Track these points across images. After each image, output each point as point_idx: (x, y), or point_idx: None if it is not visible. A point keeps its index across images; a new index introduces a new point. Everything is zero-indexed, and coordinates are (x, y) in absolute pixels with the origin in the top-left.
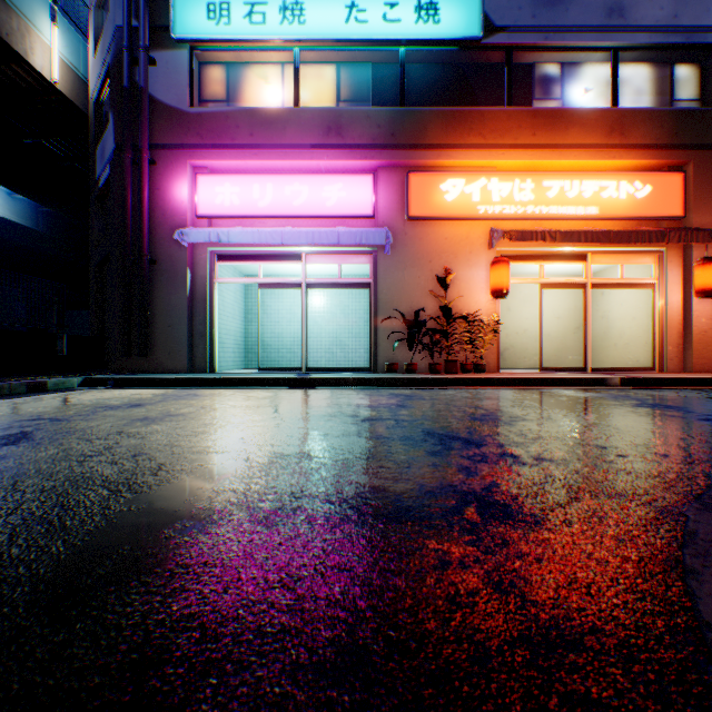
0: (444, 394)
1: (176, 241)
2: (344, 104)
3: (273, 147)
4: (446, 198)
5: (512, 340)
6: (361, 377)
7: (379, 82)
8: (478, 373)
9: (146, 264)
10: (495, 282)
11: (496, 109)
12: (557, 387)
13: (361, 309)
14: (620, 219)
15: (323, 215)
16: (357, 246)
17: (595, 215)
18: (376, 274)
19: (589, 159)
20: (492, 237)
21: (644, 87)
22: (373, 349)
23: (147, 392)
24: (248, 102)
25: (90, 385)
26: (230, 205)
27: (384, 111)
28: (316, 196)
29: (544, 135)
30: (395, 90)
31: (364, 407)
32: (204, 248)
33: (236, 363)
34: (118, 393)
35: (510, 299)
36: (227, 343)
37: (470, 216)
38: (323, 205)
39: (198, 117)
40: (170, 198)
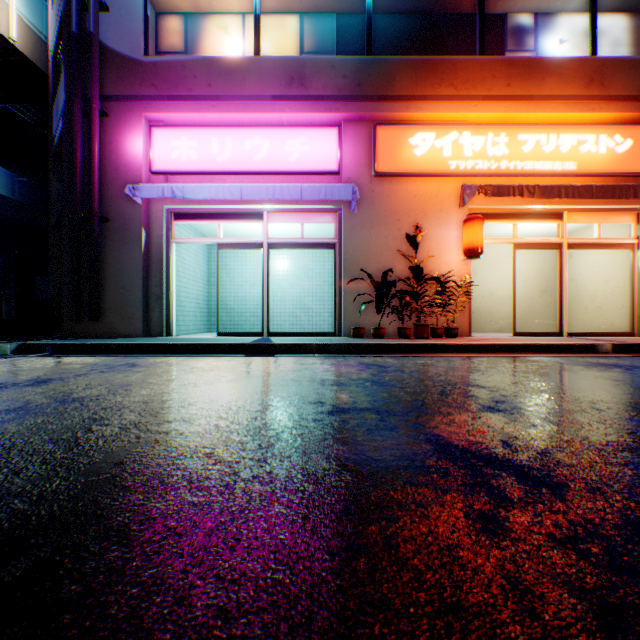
0: (422, 363)
1: (129, 198)
2: (307, 55)
3: (232, 98)
4: (415, 153)
5: (477, 304)
6: (325, 343)
7: (345, 33)
8: (450, 337)
9: (96, 221)
10: (469, 240)
11: (469, 58)
12: (544, 354)
13: (325, 273)
14: (599, 175)
15: (285, 170)
16: (321, 204)
17: (573, 170)
18: (341, 233)
19: (566, 111)
20: (464, 194)
21: (622, 38)
22: (338, 313)
23: (81, 360)
24: (207, 54)
25: (27, 352)
26: (187, 160)
27: (350, 60)
28: (278, 150)
29: (519, 85)
30: (361, 42)
31: (330, 386)
32: (160, 206)
33: (198, 327)
34: (46, 362)
35: (475, 262)
36: (187, 306)
37: (440, 172)
38: (285, 160)
39: (153, 66)
40: (123, 152)
